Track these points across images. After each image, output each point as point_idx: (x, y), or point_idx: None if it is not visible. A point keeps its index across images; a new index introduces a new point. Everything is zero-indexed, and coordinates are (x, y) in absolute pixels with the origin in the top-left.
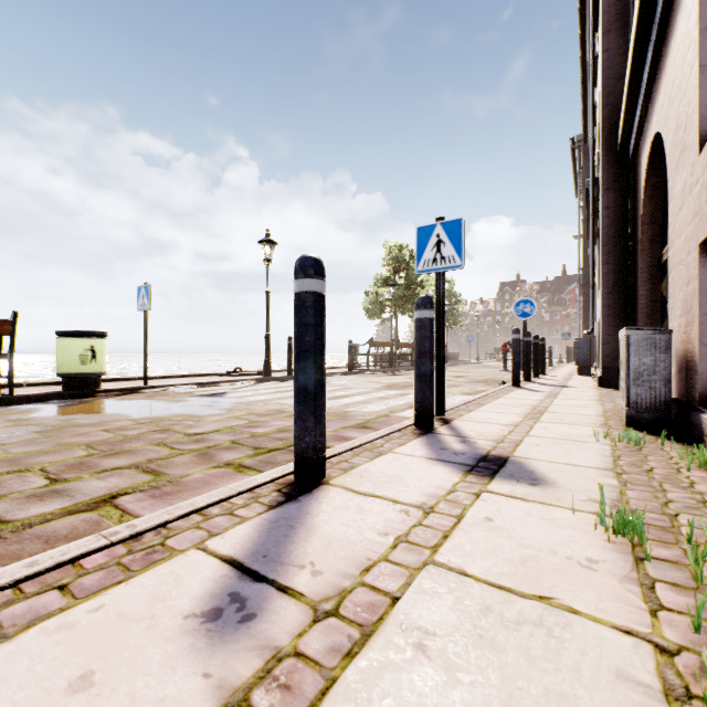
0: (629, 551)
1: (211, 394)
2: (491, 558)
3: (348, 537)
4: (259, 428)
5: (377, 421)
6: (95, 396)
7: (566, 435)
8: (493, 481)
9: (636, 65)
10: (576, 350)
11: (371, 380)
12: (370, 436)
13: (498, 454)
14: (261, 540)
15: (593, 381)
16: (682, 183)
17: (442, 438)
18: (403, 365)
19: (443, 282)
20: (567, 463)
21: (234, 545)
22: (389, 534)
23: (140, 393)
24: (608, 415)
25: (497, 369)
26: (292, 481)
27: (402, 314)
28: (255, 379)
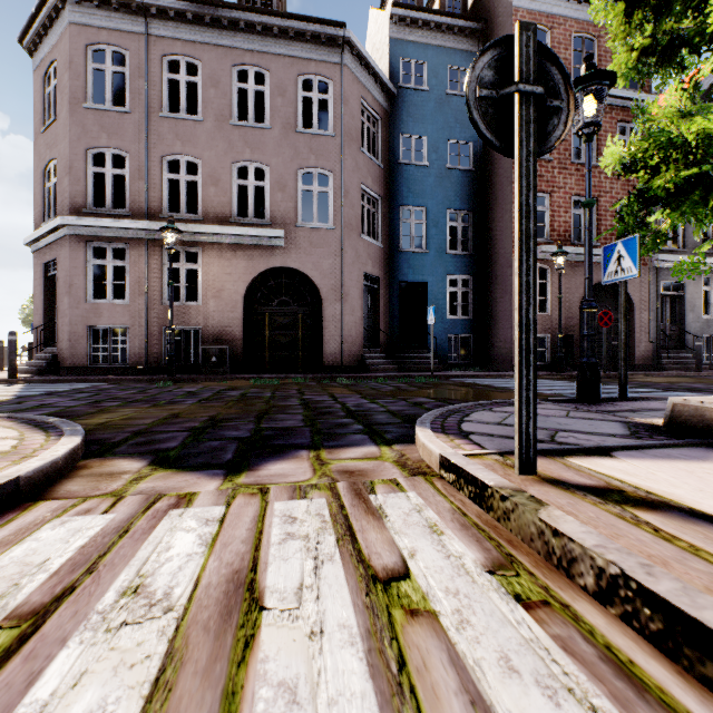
0: None
1: None
2: None
3: None
4: None
5: None
6: None
7: None
8: None
9: None
10: None
11: None
12: None
13: None
14: None
15: None
16: None
17: None
18: None
19: None
20: None
21: None
22: None
23: None
24: None
25: None
26: None
27: None
28: None
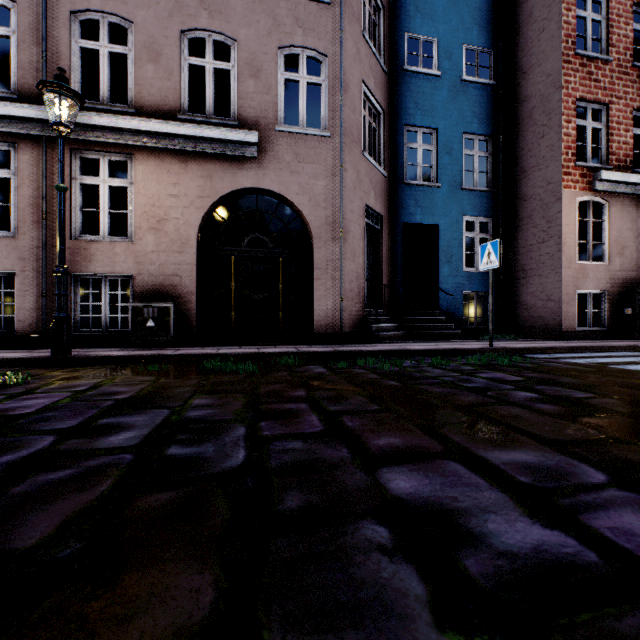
0: None
1: None
2: None
3: None
4: None
5: None
6: None
7: None
8: None
9: None
10: None
11: None
12: None
13: None
14: None
15: None
16: None
17: None
18: None
19: None
20: None
21: None
22: None
23: None
24: None
25: None
26: None
27: None
28: None
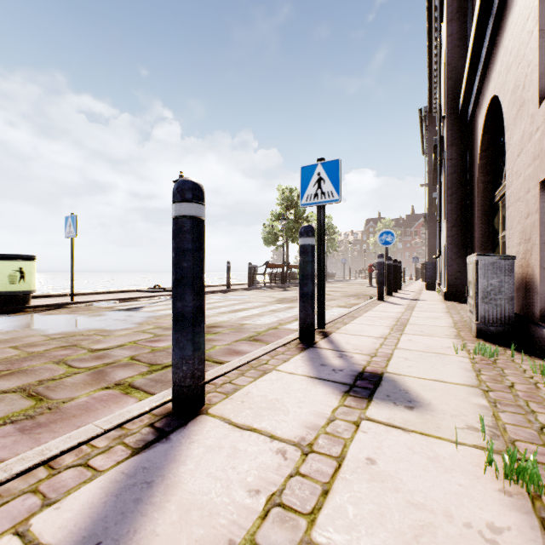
0: (530, 509)
1: (129, 309)
2: (378, 531)
3: (212, 500)
4: (160, 342)
5: (267, 333)
6: (24, 311)
7: (429, 348)
8: (371, 404)
9: (477, 42)
10: (423, 270)
11: (266, 295)
12: (257, 353)
13: (373, 370)
14: (103, 512)
15: (439, 295)
16: (520, 133)
17: (322, 352)
18: (293, 282)
19: (323, 214)
20: (436, 379)
21: (66, 522)
22: (261, 491)
23: (66, 308)
24: (458, 327)
25: (365, 285)
26: (169, 410)
27: (292, 242)
28: (170, 295)
